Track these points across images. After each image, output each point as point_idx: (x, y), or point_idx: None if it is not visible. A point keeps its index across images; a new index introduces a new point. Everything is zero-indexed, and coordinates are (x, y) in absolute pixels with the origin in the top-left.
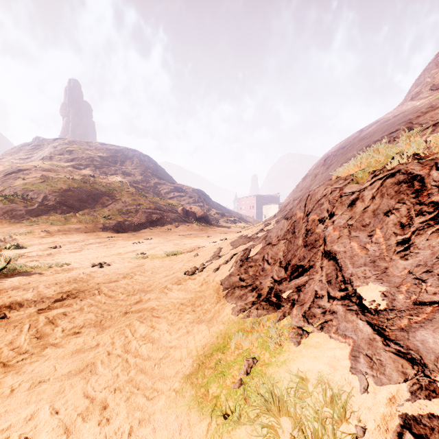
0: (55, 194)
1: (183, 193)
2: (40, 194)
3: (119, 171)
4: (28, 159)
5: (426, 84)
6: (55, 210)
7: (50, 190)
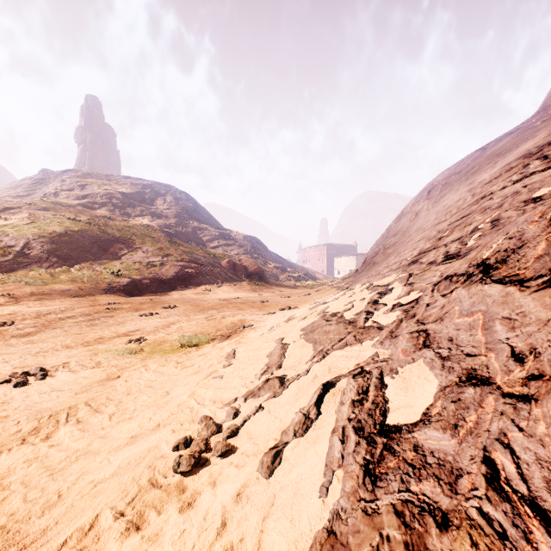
0: (43, 240)
1: (231, 241)
2: (20, 240)
3: (146, 211)
4: (27, 196)
5: None
6: (39, 263)
7: (36, 234)
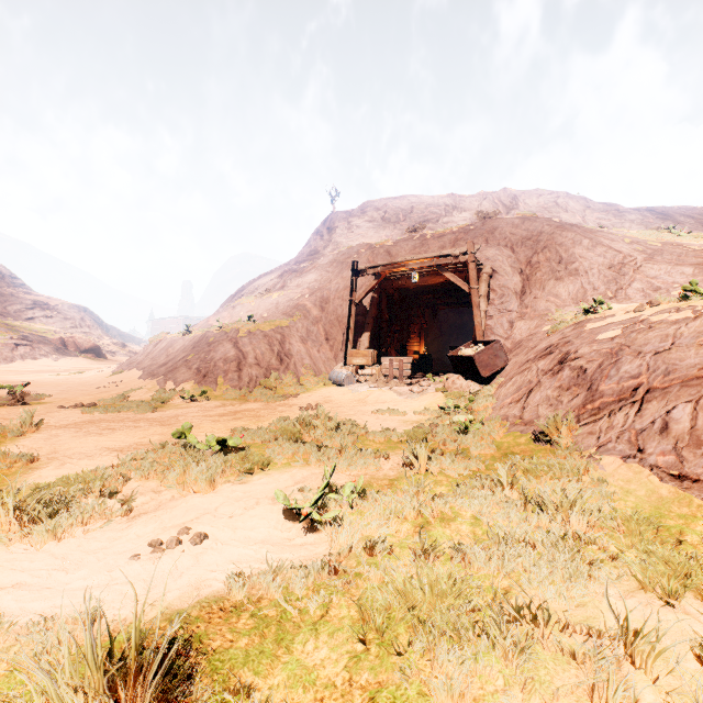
0: None
1: (52, 312)
2: None
3: None
4: None
5: (310, 246)
6: None
7: None
